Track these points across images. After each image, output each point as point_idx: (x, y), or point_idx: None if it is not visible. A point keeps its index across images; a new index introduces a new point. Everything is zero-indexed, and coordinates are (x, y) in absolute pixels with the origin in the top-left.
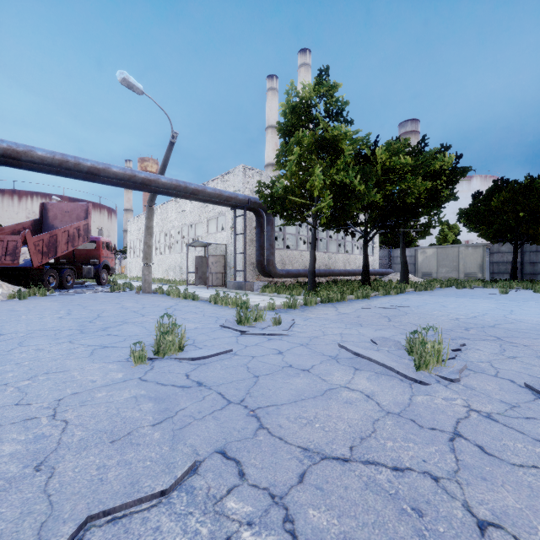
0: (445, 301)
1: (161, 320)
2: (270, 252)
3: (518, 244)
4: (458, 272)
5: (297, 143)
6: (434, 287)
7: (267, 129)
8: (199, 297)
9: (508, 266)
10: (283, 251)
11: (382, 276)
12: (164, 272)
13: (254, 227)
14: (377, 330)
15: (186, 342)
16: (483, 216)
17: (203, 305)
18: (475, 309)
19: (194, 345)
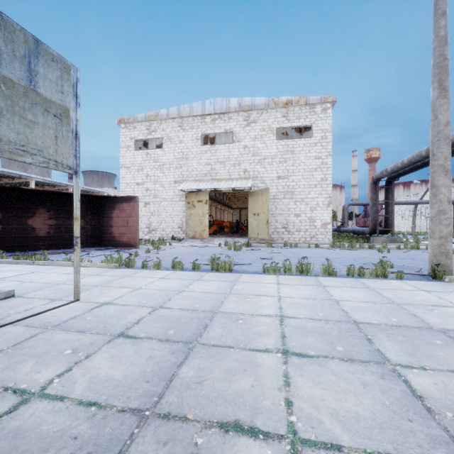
0: None
1: None
2: None
3: None
4: None
5: None
6: None
7: None
8: None
9: None
10: None
11: None
12: (408, 228)
13: None
14: None
15: None
16: None
17: None
18: None
19: None
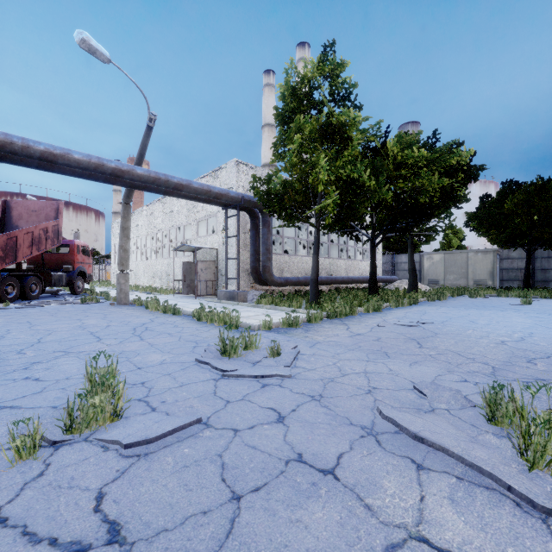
0: (469, 315)
1: (119, 347)
2: (266, 258)
3: (531, 249)
4: (467, 280)
5: (298, 130)
6: (445, 296)
7: (264, 127)
8: (181, 311)
9: (518, 272)
10: (281, 256)
11: (385, 283)
12: (151, 279)
13: (248, 229)
14: (412, 364)
15: (136, 395)
16: (494, 219)
17: (184, 323)
18: (513, 326)
19: (145, 402)
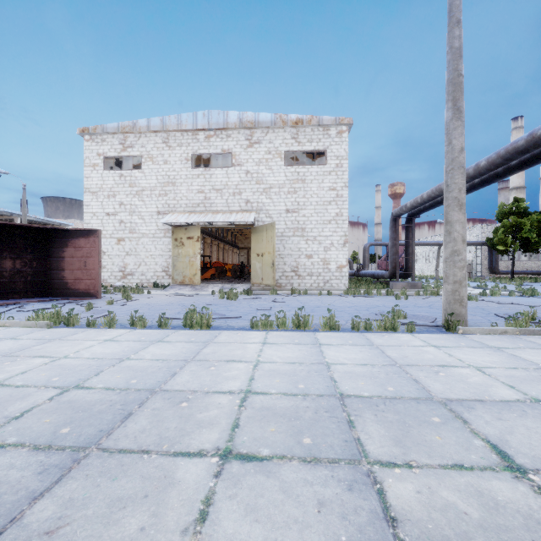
0: None
1: None
2: (495, 263)
3: None
4: None
5: (502, 226)
6: None
7: None
8: None
9: None
10: (508, 261)
11: None
12: (432, 272)
13: (487, 251)
14: None
15: None
16: None
17: None
18: None
19: None
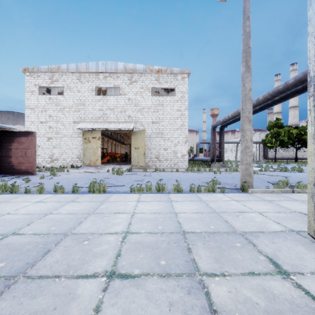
0: None
1: None
2: (266, 153)
3: None
4: None
5: (270, 133)
6: None
7: None
8: None
9: None
10: (273, 152)
11: None
12: (233, 158)
13: (262, 147)
14: None
15: None
16: None
17: None
18: None
19: None
